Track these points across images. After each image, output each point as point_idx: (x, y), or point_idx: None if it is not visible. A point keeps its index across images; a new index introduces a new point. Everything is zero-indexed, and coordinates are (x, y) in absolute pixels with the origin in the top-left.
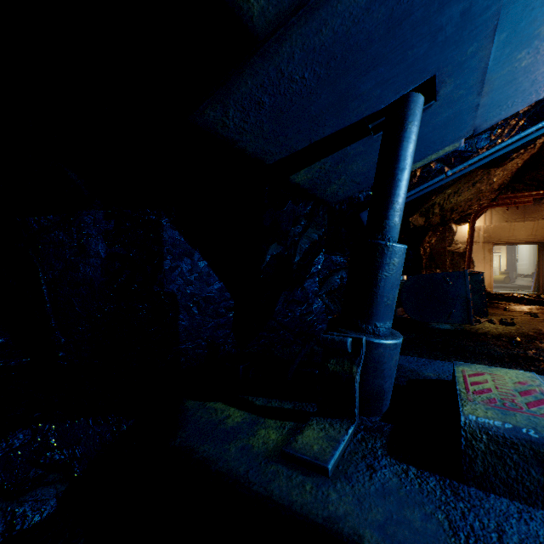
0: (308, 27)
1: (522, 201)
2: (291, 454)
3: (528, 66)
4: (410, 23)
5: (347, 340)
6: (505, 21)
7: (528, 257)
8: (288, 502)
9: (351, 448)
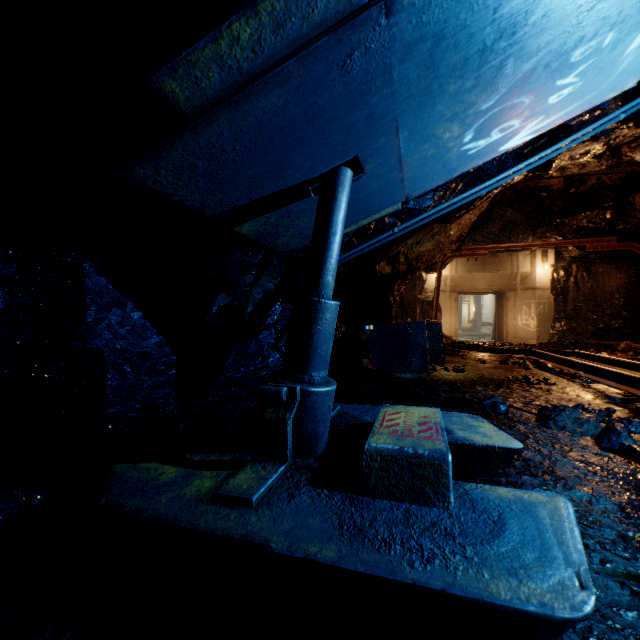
0: (233, 115)
1: (480, 253)
2: (221, 494)
3: (435, 155)
4: (324, 119)
5: (282, 389)
6: (403, 125)
7: (490, 306)
8: (212, 530)
9: (279, 484)
